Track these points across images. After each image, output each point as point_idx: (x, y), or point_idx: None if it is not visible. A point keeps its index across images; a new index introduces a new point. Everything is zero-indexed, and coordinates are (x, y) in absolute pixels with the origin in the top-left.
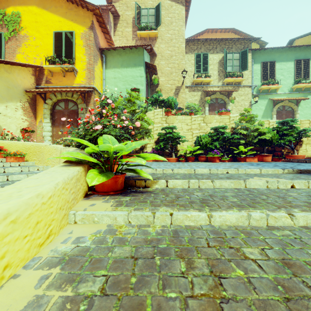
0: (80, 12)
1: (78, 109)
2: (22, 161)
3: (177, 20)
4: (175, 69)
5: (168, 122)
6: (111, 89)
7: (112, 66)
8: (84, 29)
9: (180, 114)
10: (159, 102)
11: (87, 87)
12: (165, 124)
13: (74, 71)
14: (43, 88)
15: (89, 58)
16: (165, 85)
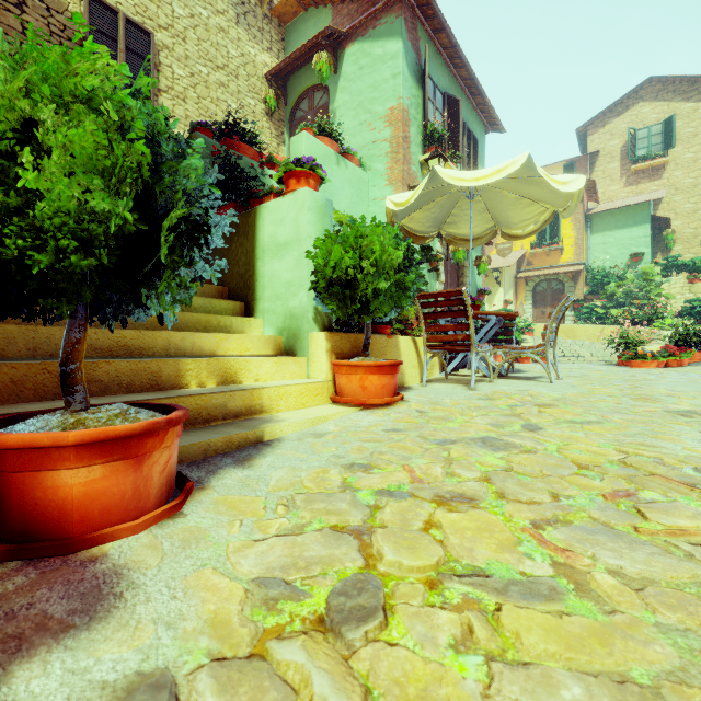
0: None
1: (563, 287)
2: None
3: None
4: None
5: (694, 291)
6: (598, 258)
7: (600, 230)
8: None
9: None
10: (677, 267)
11: (576, 264)
12: (688, 295)
13: (561, 250)
14: (524, 271)
15: (577, 232)
16: (682, 231)
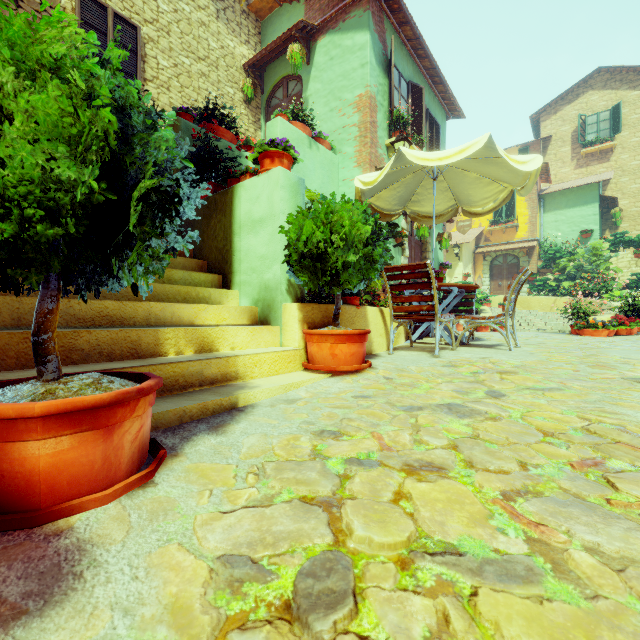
0: None
1: (518, 262)
2: None
3: None
4: None
5: (639, 265)
6: (551, 234)
7: (552, 209)
8: None
9: None
10: (624, 243)
11: (530, 240)
12: (634, 268)
13: (516, 227)
14: (482, 247)
15: (531, 211)
16: (629, 209)
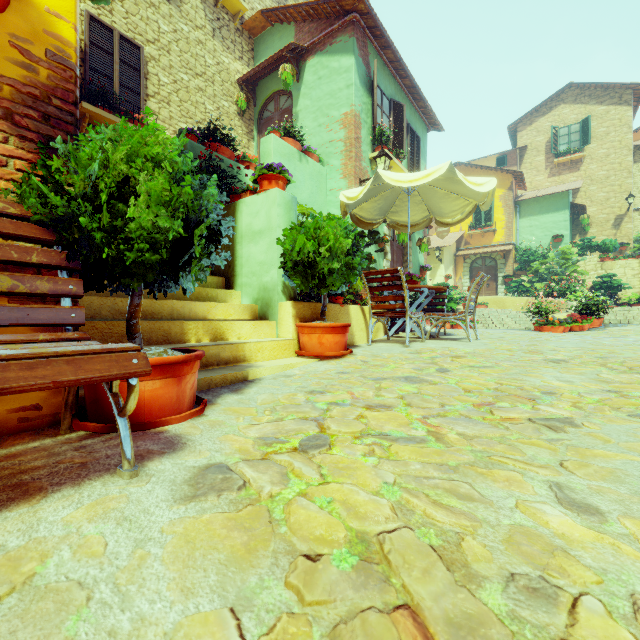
0: (499, 177)
1: (496, 264)
2: (486, 307)
3: (617, 128)
4: (614, 192)
5: (605, 268)
6: (526, 239)
7: (527, 215)
8: (503, 191)
9: (621, 258)
10: (591, 247)
11: (507, 244)
12: (600, 271)
13: (494, 232)
14: (463, 250)
15: (508, 216)
16: (597, 216)
